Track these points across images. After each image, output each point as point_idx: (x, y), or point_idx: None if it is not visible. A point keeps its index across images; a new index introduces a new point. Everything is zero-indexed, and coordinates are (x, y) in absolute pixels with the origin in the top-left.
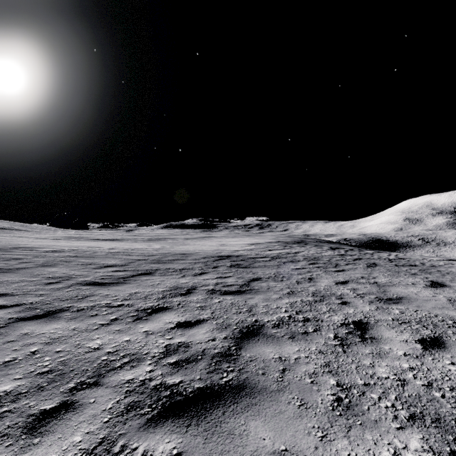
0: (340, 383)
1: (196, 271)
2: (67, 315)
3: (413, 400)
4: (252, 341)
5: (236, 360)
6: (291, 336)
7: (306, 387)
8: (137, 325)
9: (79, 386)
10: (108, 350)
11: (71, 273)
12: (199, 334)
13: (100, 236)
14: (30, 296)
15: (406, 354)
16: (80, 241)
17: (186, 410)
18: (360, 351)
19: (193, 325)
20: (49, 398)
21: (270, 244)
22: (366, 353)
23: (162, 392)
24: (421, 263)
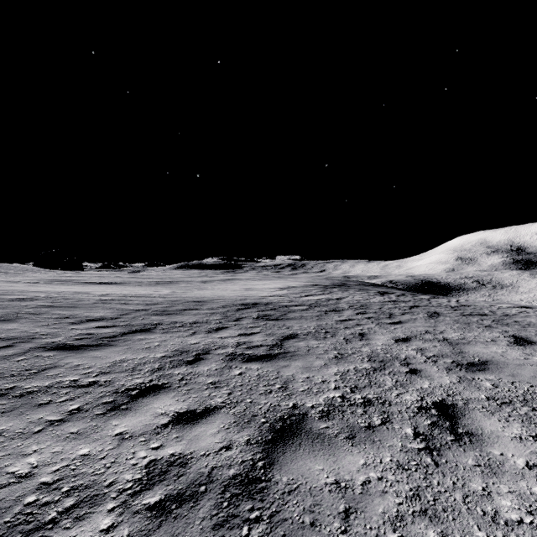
0: None
1: (211, 326)
2: None
3: None
4: (290, 448)
5: (264, 493)
6: (350, 435)
7: None
8: (109, 421)
9: None
10: (44, 480)
11: (35, 331)
12: (207, 436)
13: (95, 279)
14: None
15: (530, 465)
16: (66, 286)
17: None
18: (459, 462)
19: (198, 418)
20: None
21: (306, 288)
22: (470, 466)
23: None
24: (490, 311)
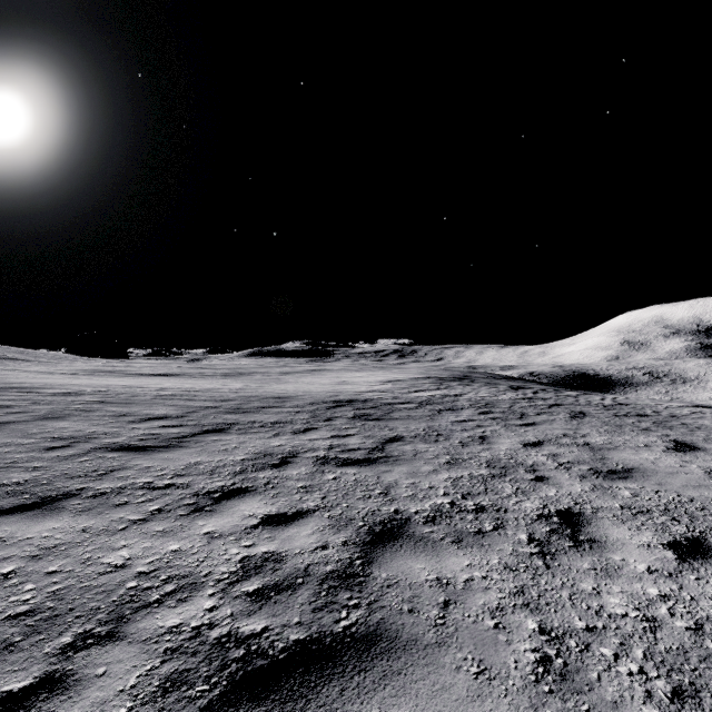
0: (546, 627)
1: (297, 426)
2: (75, 505)
3: (675, 658)
4: (390, 549)
5: (363, 586)
6: (456, 539)
7: (487, 637)
8: (195, 521)
9: (80, 641)
10: (140, 570)
11: (91, 430)
12: (301, 537)
13: (146, 370)
14: (17, 470)
15: (651, 570)
16: (113, 378)
17: (272, 687)
18: (573, 565)
19: (290, 520)
20: (21, 668)
21: (416, 382)
22: (584, 569)
23: (230, 652)
24: (654, 411)
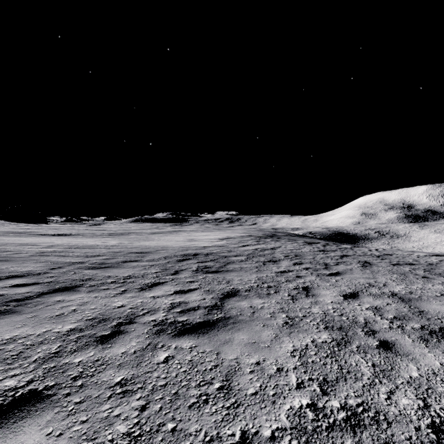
0: None
1: (146, 281)
2: None
3: None
4: None
5: None
6: None
7: None
8: None
9: None
10: None
11: None
12: None
13: (51, 231)
14: None
15: None
16: (17, 237)
17: None
18: None
19: None
20: None
21: (242, 239)
22: None
23: None
24: (414, 260)
